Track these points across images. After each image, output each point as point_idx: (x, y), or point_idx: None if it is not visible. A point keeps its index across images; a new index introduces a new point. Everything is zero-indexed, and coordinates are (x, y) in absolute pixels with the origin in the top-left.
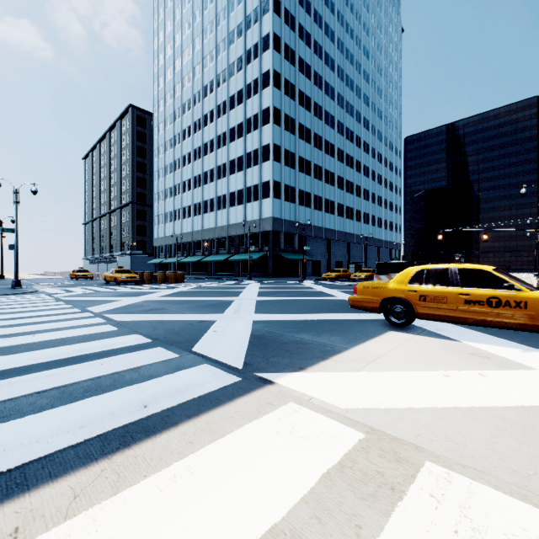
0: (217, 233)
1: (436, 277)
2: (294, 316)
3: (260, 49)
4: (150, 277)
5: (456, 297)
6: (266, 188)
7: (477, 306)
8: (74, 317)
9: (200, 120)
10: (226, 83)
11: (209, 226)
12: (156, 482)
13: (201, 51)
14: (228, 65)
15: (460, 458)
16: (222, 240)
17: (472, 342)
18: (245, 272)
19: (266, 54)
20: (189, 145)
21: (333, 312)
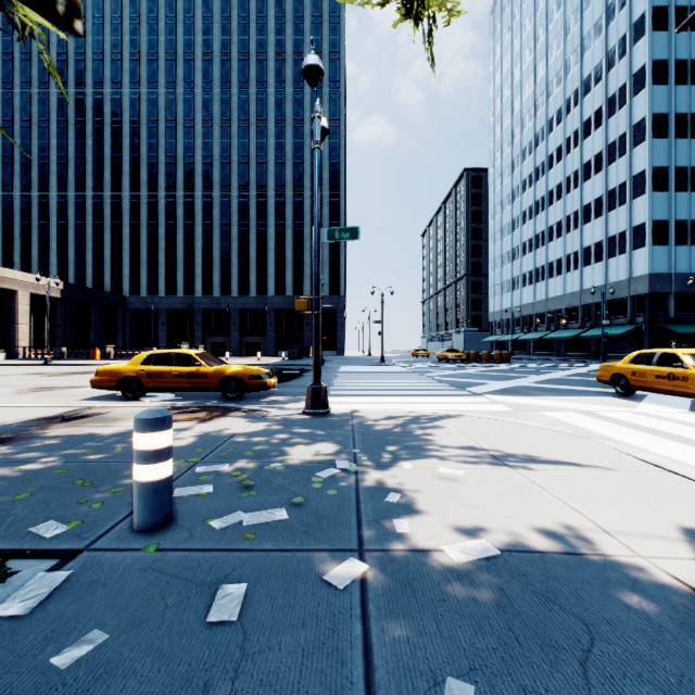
0: (566, 302)
1: (646, 359)
2: (554, 386)
3: (629, 41)
4: (475, 356)
5: (651, 373)
6: (639, 234)
7: (661, 379)
8: (418, 377)
9: (544, 164)
10: (577, 106)
11: (555, 293)
12: (435, 398)
13: (545, 78)
14: (581, 81)
15: (512, 407)
16: (573, 310)
17: (649, 403)
18: (606, 352)
19: (639, 44)
20: (530, 197)
21: (602, 388)
